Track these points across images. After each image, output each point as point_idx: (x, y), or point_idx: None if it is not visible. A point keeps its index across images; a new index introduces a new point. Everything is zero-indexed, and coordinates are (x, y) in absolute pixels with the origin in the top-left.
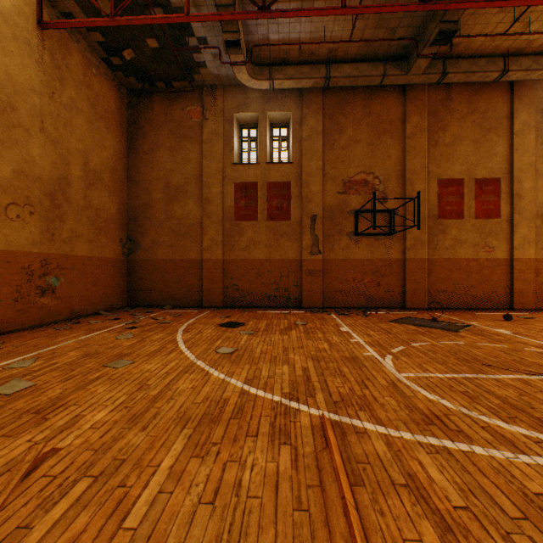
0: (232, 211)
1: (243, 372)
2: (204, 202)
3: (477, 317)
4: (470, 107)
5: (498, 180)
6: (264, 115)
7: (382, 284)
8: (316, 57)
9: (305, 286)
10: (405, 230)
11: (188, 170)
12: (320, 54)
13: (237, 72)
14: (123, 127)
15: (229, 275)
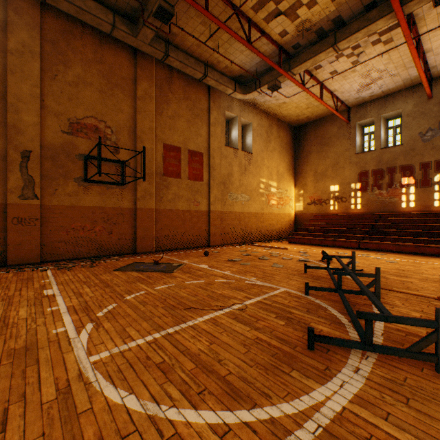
0: None
1: None
2: None
3: (189, 255)
4: (186, 94)
5: (202, 154)
6: None
7: (115, 232)
8: None
9: (12, 238)
10: (137, 182)
11: None
12: None
13: None
14: None
15: None
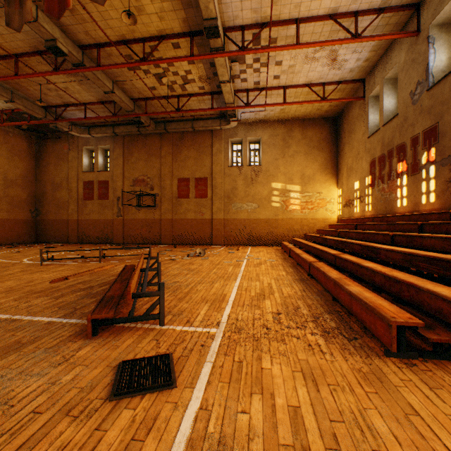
0: (82, 195)
1: (4, 254)
2: (69, 191)
3: (171, 247)
4: (193, 141)
5: (206, 178)
6: (97, 147)
7: (151, 232)
8: (108, 123)
9: (115, 232)
10: (161, 204)
11: (63, 175)
12: (109, 122)
13: (71, 133)
14: (33, 155)
15: (81, 227)
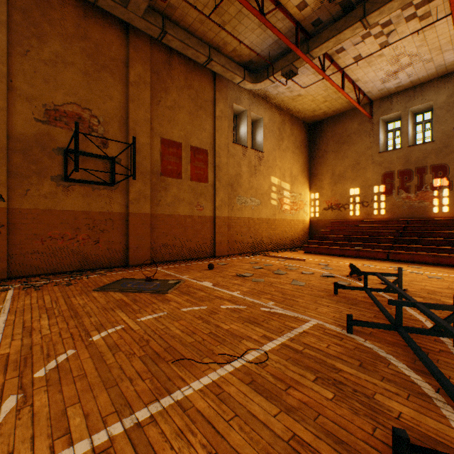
0: None
1: None
2: None
3: (190, 269)
4: (187, 81)
5: (207, 151)
6: None
7: (102, 241)
8: None
9: None
10: (129, 182)
11: None
12: None
13: None
14: None
15: None
